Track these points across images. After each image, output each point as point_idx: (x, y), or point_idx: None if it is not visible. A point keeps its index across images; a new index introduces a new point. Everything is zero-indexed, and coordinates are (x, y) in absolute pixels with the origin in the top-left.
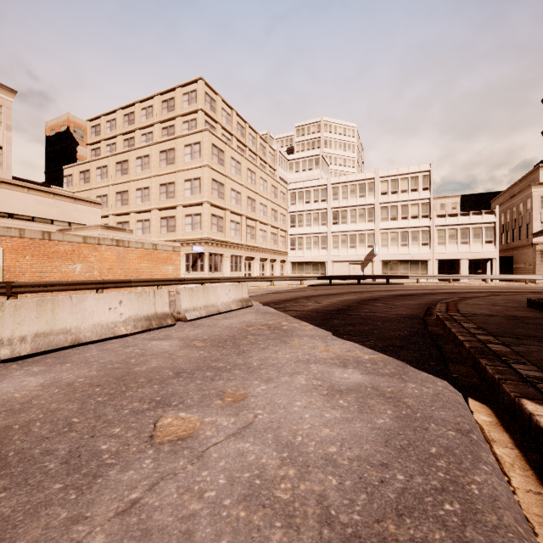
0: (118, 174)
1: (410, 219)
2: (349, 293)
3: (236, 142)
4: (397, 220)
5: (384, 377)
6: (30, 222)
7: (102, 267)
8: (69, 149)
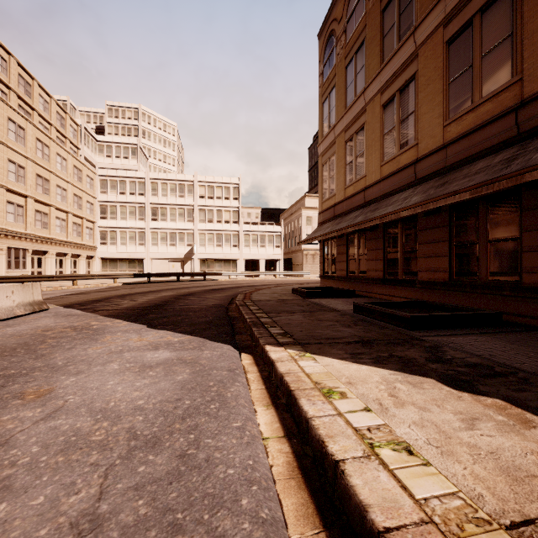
0: None
1: (224, 223)
2: (167, 290)
3: (16, 100)
4: (213, 222)
5: (188, 350)
6: None
7: None
8: None
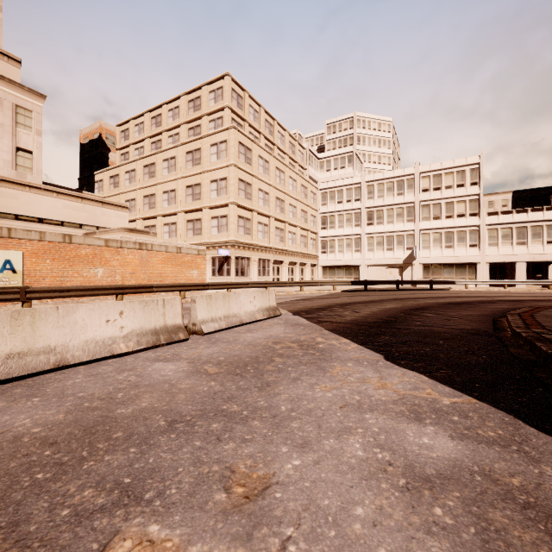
0: (145, 177)
1: (455, 218)
2: (389, 301)
3: (264, 141)
4: (440, 219)
5: (493, 447)
6: (60, 227)
7: (124, 272)
8: (102, 156)
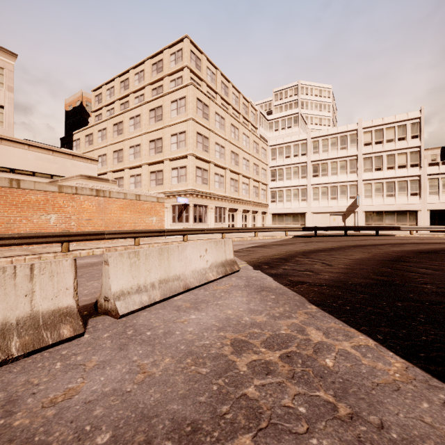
0: (115, 134)
1: (396, 169)
2: (351, 248)
3: (220, 100)
4: (382, 170)
5: None
6: (31, 177)
7: (80, 218)
8: (83, 120)
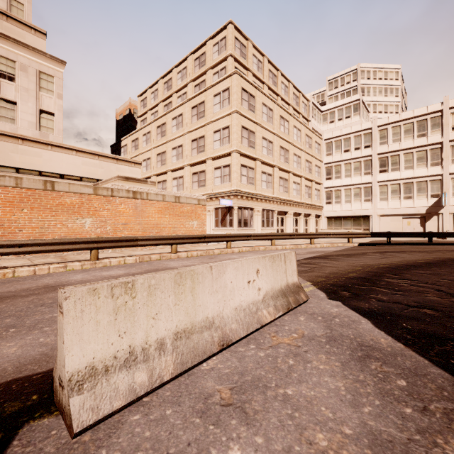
0: (158, 137)
1: None
2: None
3: (267, 91)
4: None
5: None
6: (78, 182)
7: (116, 222)
8: (131, 128)
